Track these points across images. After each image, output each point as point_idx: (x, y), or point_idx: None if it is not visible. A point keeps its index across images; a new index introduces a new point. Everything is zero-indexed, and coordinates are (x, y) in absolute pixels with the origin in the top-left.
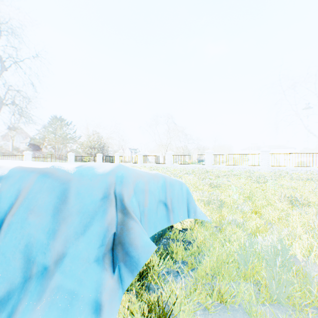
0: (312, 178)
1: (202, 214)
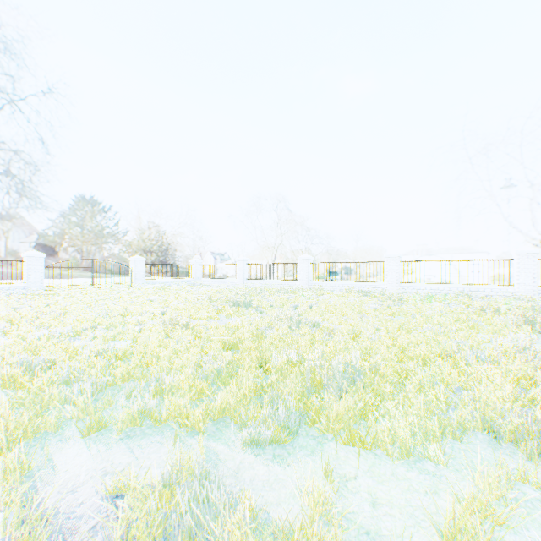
0: None
1: None
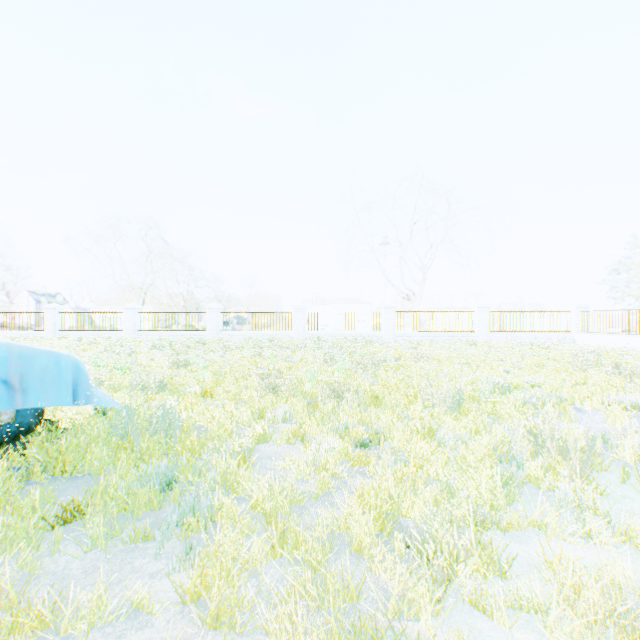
0: (337, 345)
1: (107, 400)
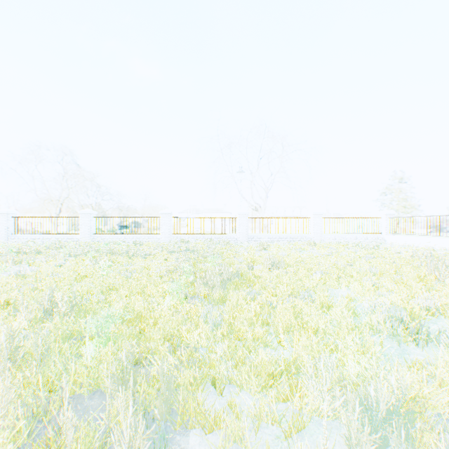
0: (193, 249)
1: None
